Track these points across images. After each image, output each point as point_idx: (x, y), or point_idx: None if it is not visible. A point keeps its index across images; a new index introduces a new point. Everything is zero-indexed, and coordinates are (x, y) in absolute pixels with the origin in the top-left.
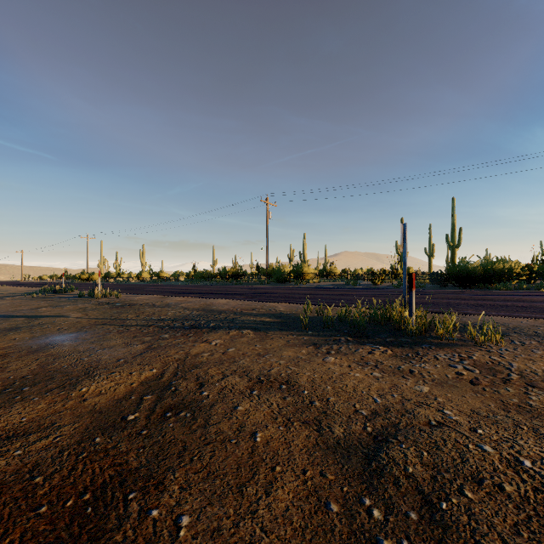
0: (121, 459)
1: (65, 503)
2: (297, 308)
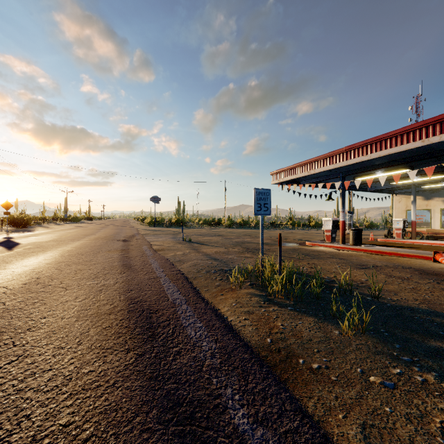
0: (439, 277)
1: (442, 276)
2: (382, 432)
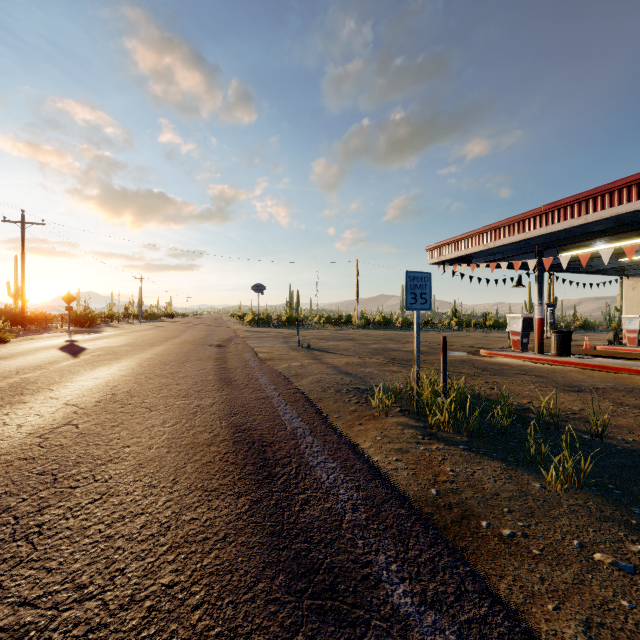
0: None
1: None
2: (617, 635)
